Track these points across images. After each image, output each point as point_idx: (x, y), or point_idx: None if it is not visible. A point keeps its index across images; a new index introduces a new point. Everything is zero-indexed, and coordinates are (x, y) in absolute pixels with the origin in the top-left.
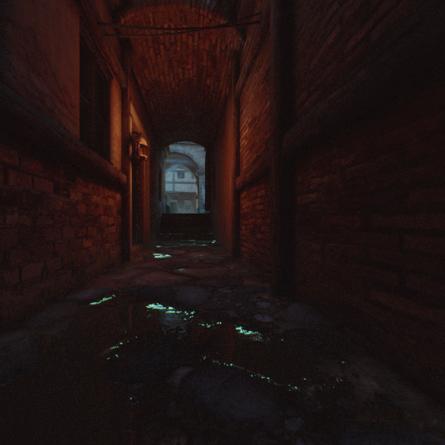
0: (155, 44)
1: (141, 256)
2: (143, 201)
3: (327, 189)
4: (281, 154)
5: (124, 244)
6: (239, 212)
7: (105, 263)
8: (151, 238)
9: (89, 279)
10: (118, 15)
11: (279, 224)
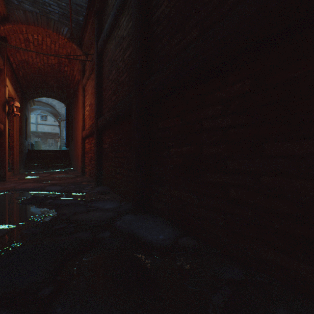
0: (26, 42)
1: (15, 177)
2: (14, 141)
3: (109, 144)
4: (98, 127)
5: (2, 170)
6: (85, 150)
7: None
8: (19, 167)
9: None
10: None
11: (97, 156)
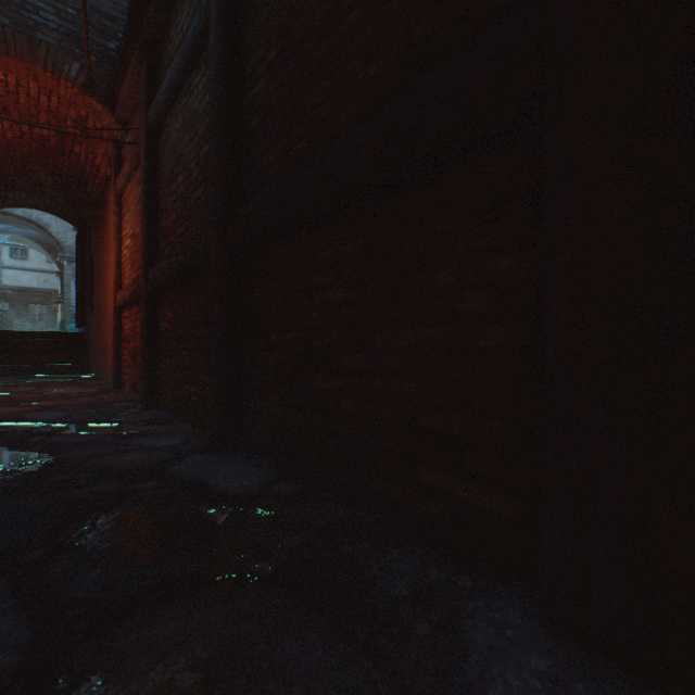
0: None
1: None
2: None
3: (173, 322)
4: (149, 286)
5: None
6: (123, 334)
7: None
8: None
9: None
10: None
11: (148, 347)
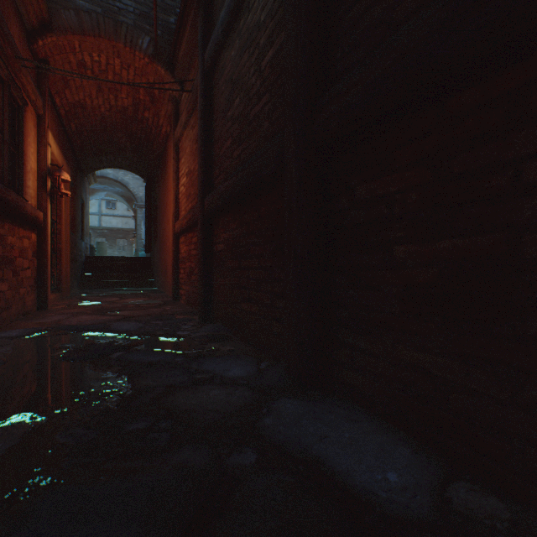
0: (81, 68)
1: (63, 304)
2: (62, 242)
3: (227, 242)
4: (204, 211)
5: (42, 290)
6: (179, 256)
7: (20, 310)
8: (71, 286)
9: (5, 324)
10: (35, 36)
11: (203, 267)
